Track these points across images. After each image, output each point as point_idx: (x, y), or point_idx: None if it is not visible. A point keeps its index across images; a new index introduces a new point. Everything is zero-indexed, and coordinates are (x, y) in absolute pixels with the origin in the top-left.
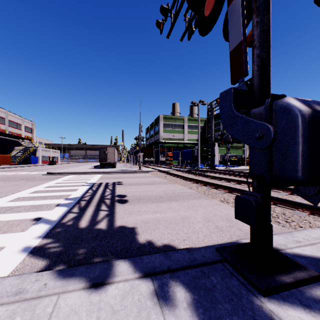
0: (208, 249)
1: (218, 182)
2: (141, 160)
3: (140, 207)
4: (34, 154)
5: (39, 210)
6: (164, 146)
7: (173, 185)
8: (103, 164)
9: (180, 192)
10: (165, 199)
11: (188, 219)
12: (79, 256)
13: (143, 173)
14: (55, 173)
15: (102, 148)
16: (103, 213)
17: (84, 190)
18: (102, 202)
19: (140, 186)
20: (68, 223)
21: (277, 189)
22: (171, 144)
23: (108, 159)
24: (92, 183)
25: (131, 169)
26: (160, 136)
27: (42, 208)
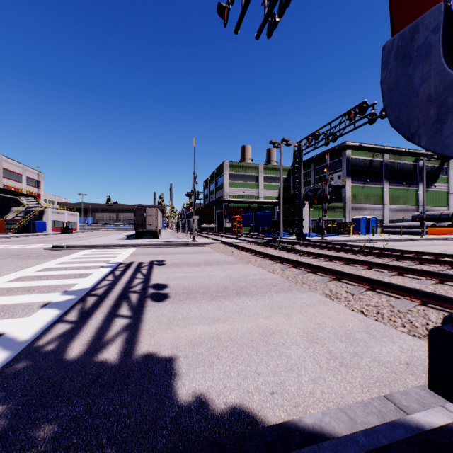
0: (343, 452)
1: (314, 261)
2: (195, 227)
3: (188, 308)
4: (40, 218)
5: (6, 316)
6: (230, 207)
7: (244, 266)
8: (140, 232)
9: (256, 278)
10: (232, 293)
11: (275, 337)
12: (34, 449)
13: (198, 246)
14: (64, 246)
15: (139, 209)
16: (121, 322)
17: (100, 275)
18: (125, 298)
19: (192, 268)
20: (47, 348)
21: (413, 274)
22: (240, 204)
23: (148, 226)
24: (116, 263)
25: (180, 240)
26: (224, 192)
27: (15, 311)
